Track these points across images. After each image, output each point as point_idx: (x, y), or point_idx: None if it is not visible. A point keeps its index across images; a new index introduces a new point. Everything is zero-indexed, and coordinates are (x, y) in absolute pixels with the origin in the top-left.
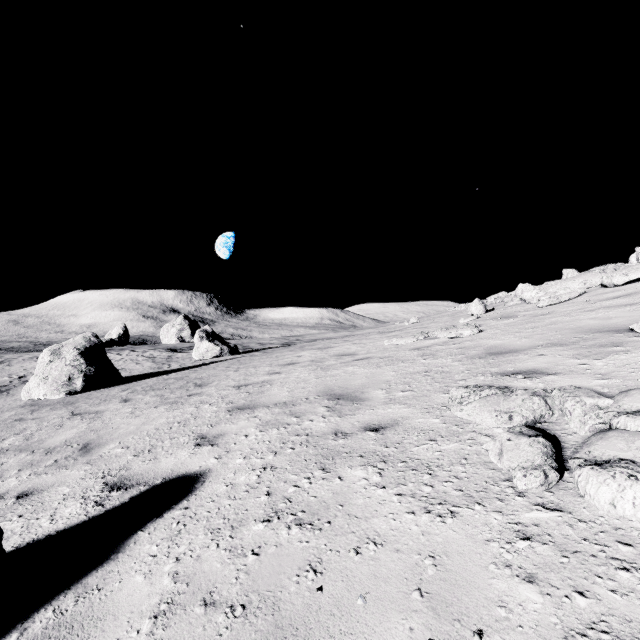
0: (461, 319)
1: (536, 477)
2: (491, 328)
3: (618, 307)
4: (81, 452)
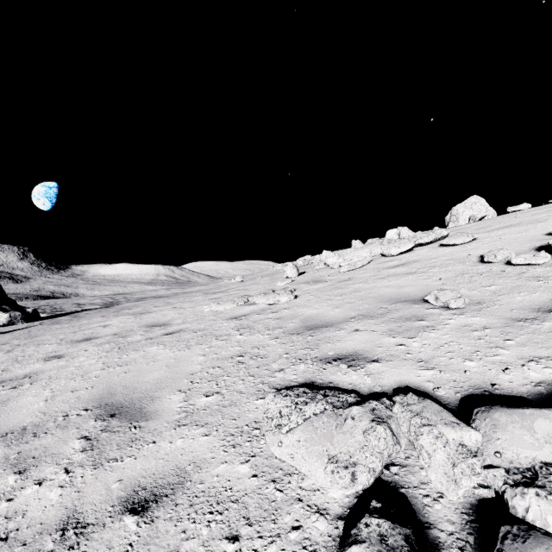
0: (278, 282)
1: None
2: (305, 293)
3: (403, 275)
4: None
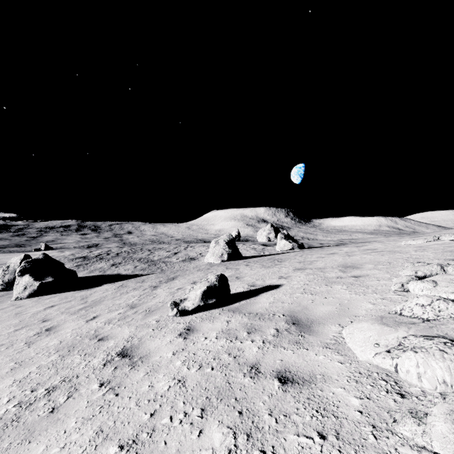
0: None
1: (397, 285)
2: None
3: None
4: (236, 278)
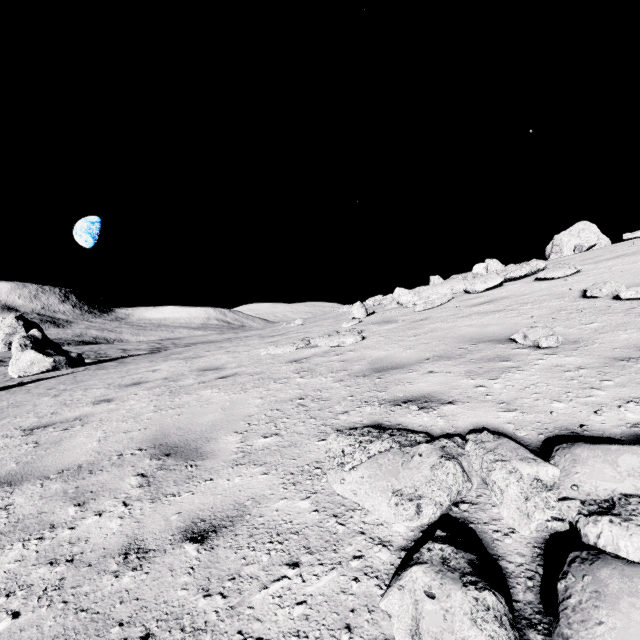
0: (344, 323)
1: None
2: (374, 335)
3: (488, 313)
4: None
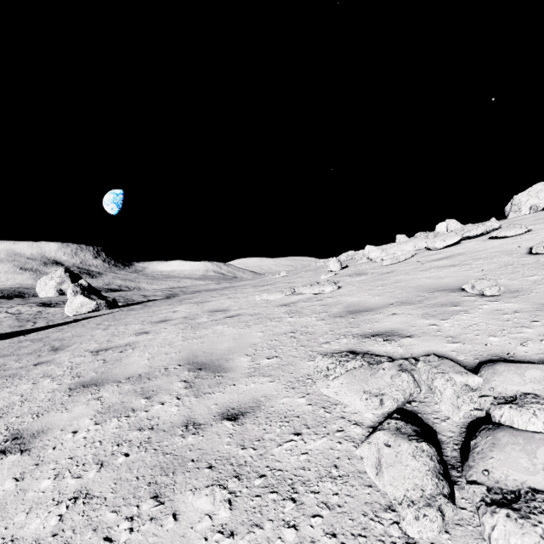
0: (322, 275)
1: (432, 522)
2: (348, 285)
3: (445, 268)
4: None
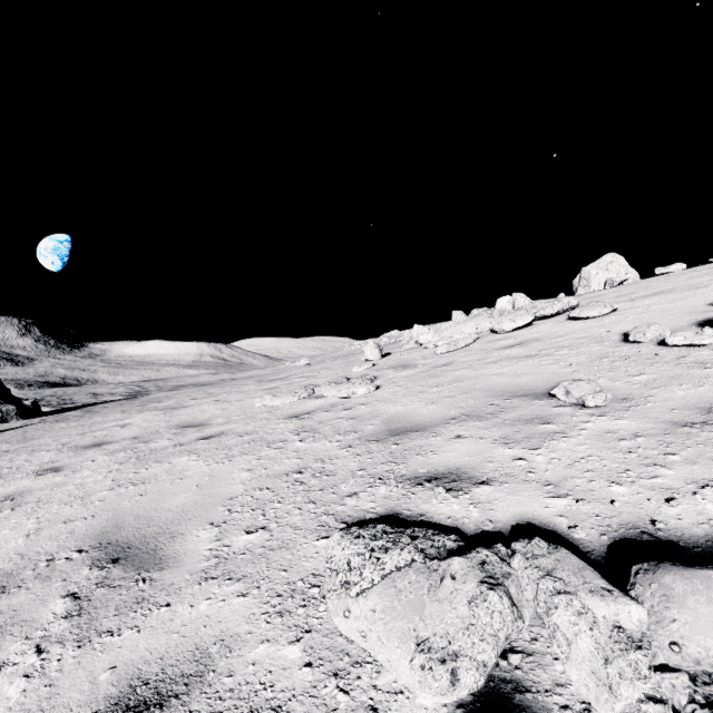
0: (355, 367)
1: None
2: (390, 383)
3: (520, 359)
4: None
